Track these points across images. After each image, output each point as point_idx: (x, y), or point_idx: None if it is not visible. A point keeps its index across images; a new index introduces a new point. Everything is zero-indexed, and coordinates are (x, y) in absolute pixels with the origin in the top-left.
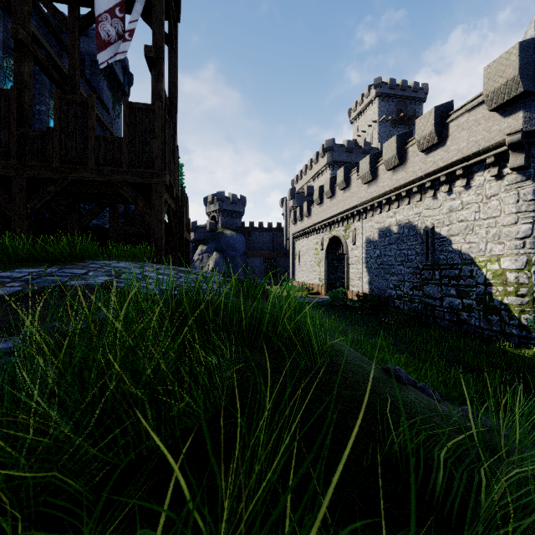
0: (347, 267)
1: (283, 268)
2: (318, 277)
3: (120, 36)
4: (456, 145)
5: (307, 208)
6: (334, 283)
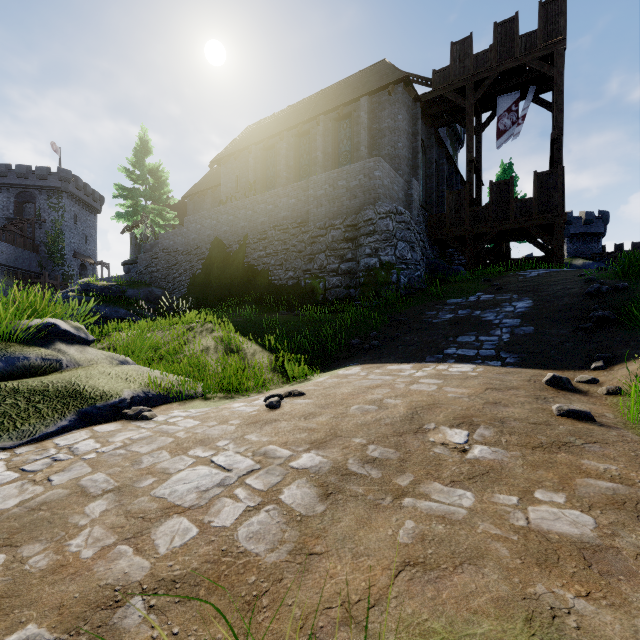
0: None
1: None
2: None
3: (514, 123)
4: None
5: None
6: None
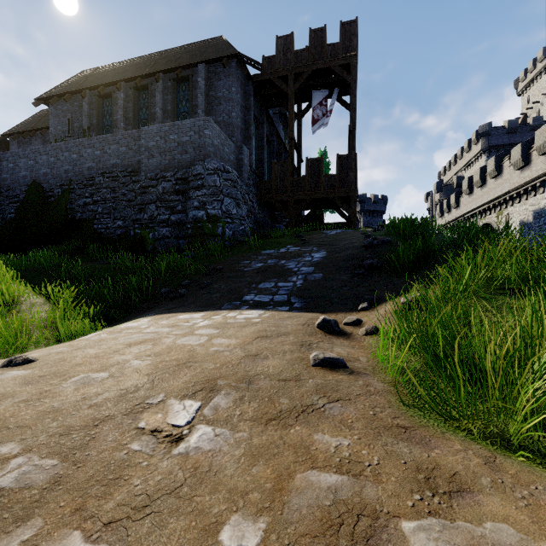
0: None
1: None
2: None
3: (324, 115)
4: None
5: (455, 200)
6: None
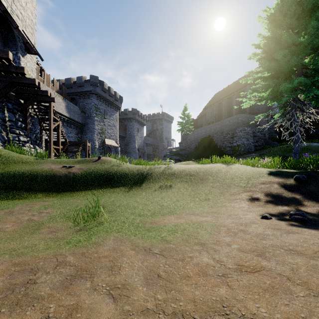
0: None
1: None
2: None
3: None
4: None
5: None
6: None
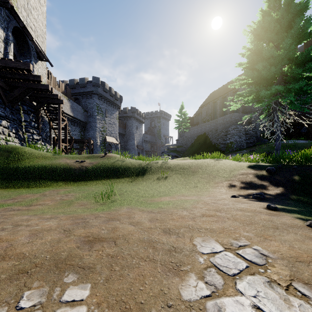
0: None
1: None
2: None
3: None
4: None
5: None
6: None
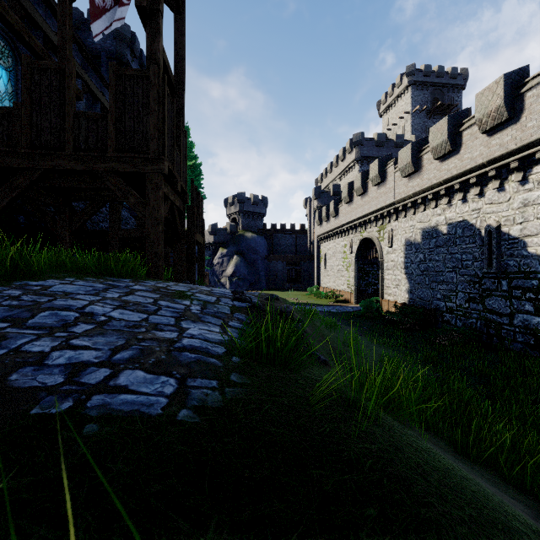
0: (381, 273)
1: (307, 272)
2: (347, 283)
3: (117, 0)
4: (535, 119)
5: (334, 207)
6: (365, 290)
